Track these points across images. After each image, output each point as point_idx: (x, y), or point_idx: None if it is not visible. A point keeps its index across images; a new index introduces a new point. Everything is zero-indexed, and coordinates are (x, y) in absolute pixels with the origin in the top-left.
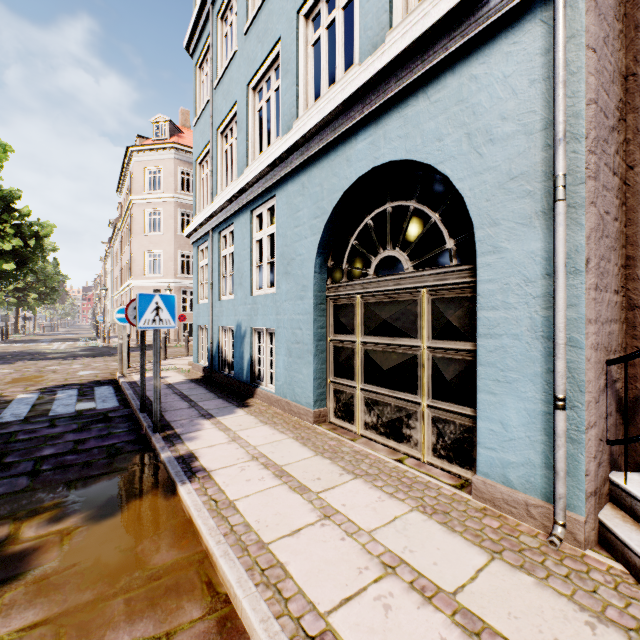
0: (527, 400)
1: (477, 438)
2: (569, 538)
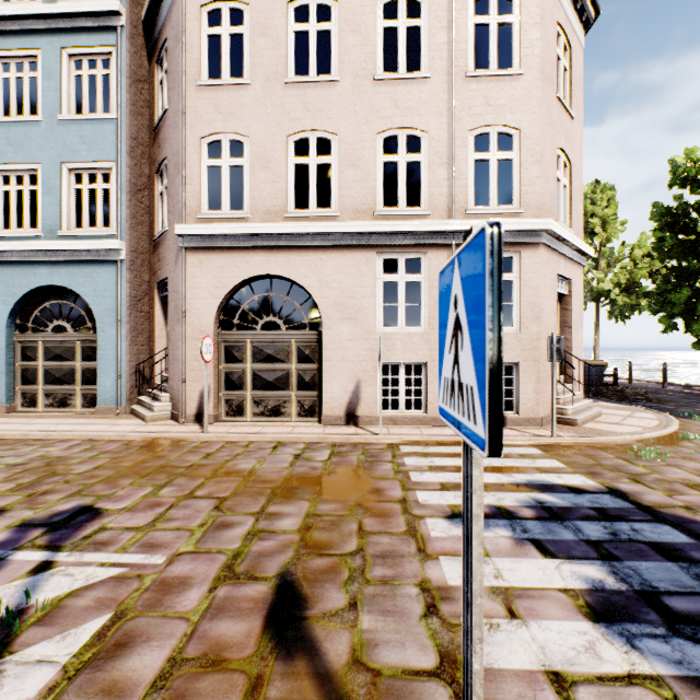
0: (112, 378)
1: (98, 393)
2: (122, 413)
